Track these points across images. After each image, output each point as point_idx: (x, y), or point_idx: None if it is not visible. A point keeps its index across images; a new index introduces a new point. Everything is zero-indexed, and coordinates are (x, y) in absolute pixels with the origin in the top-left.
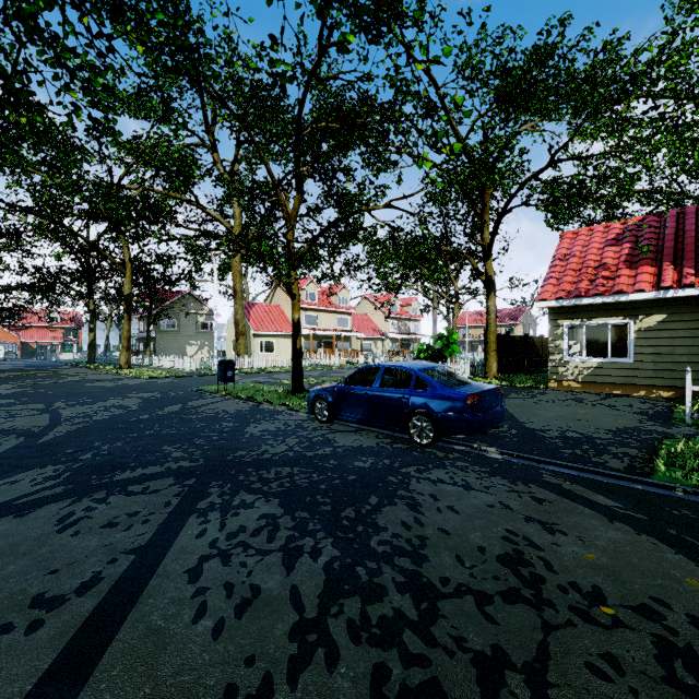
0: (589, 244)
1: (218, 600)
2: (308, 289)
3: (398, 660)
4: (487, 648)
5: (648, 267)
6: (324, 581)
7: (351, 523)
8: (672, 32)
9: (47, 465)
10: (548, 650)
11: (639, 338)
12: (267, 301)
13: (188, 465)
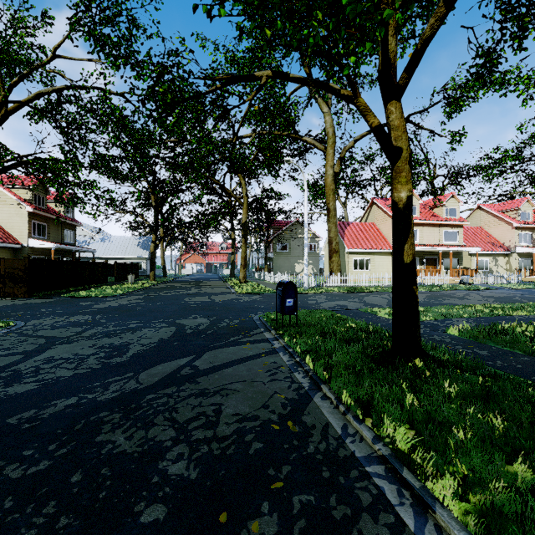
0: None
1: None
2: None
3: None
4: None
5: None
6: None
7: None
8: None
9: None
10: None
11: None
12: (362, 221)
13: None
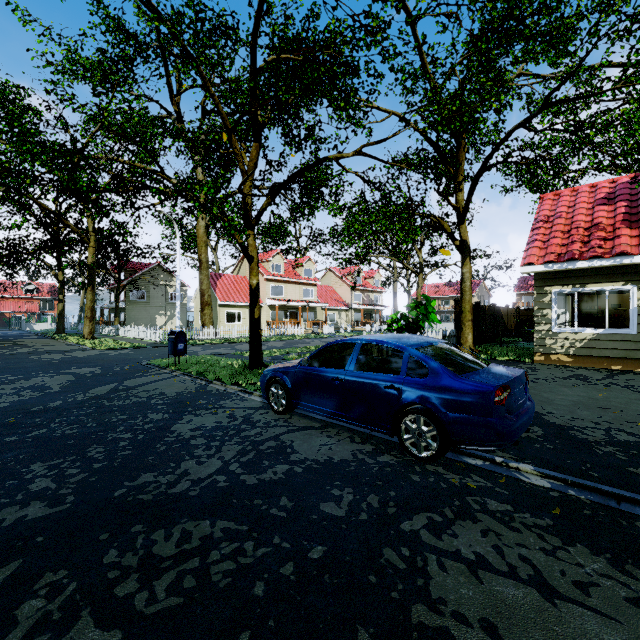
0: (575, 204)
1: None
2: (274, 261)
3: None
4: None
5: None
6: None
7: None
8: None
9: None
10: None
11: None
12: (234, 273)
13: (36, 516)
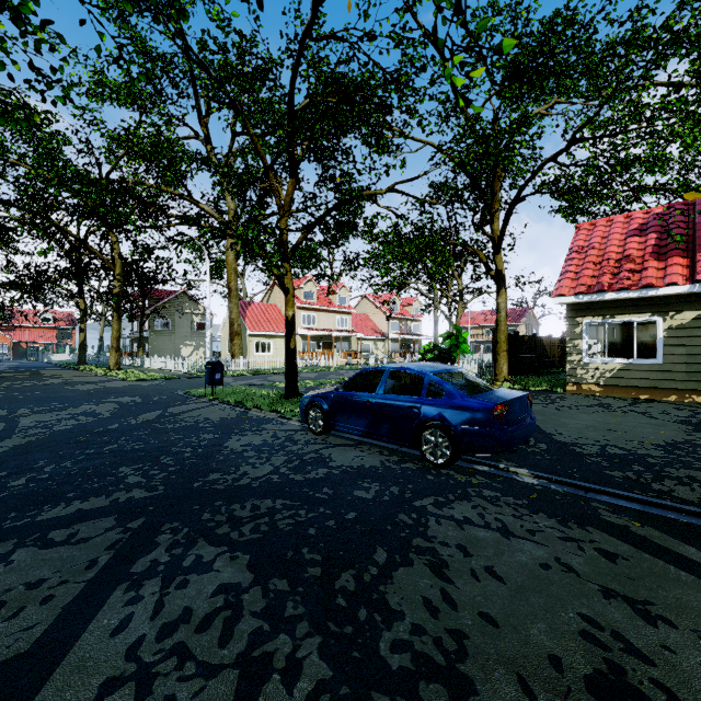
0: (609, 235)
1: None
2: (306, 288)
3: None
4: None
5: (679, 258)
6: None
7: (349, 603)
8: None
9: None
10: None
11: (669, 336)
12: (263, 301)
13: (141, 496)
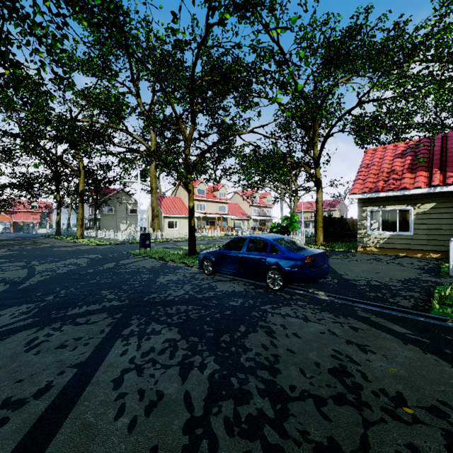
0: (383, 157)
1: (133, 402)
2: (199, 187)
3: (260, 449)
4: (324, 439)
5: (423, 172)
6: (208, 388)
7: (227, 345)
8: (440, 15)
9: (22, 304)
10: (368, 441)
11: (417, 218)
12: (172, 195)
13: (117, 304)
